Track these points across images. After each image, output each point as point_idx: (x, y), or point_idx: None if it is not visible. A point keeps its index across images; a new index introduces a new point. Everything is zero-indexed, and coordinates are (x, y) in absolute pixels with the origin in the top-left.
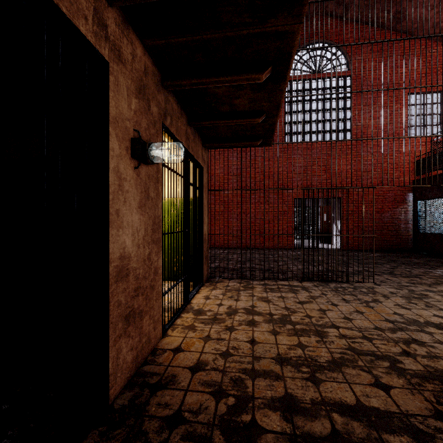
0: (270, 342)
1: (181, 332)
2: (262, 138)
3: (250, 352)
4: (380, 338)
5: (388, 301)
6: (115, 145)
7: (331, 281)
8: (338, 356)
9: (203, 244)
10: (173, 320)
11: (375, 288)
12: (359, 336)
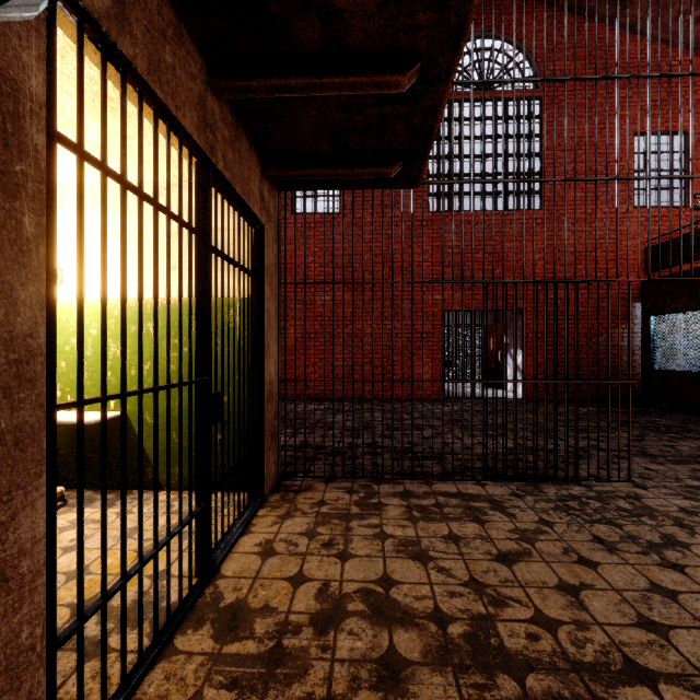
0: None
1: None
2: (402, 161)
3: None
4: None
5: (699, 541)
6: None
7: (543, 479)
8: None
9: (266, 406)
10: (132, 683)
11: (644, 499)
12: None
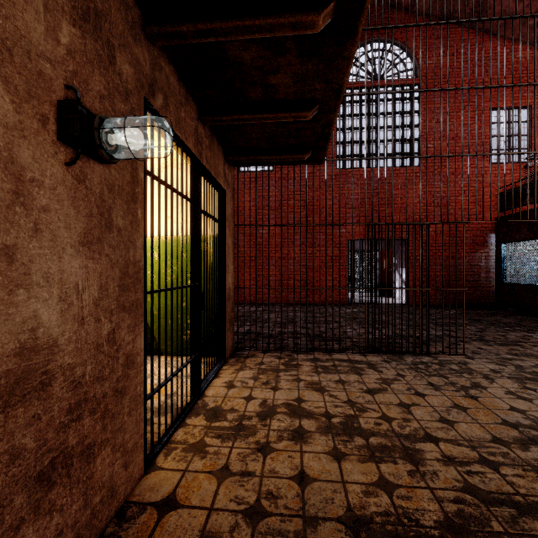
0: (333, 479)
1: (179, 459)
2: (311, 150)
3: (298, 506)
4: (508, 461)
5: (494, 386)
6: (2, 100)
7: (406, 353)
8: (454, 510)
9: (227, 303)
10: (169, 433)
11: (469, 364)
12: (475, 459)
